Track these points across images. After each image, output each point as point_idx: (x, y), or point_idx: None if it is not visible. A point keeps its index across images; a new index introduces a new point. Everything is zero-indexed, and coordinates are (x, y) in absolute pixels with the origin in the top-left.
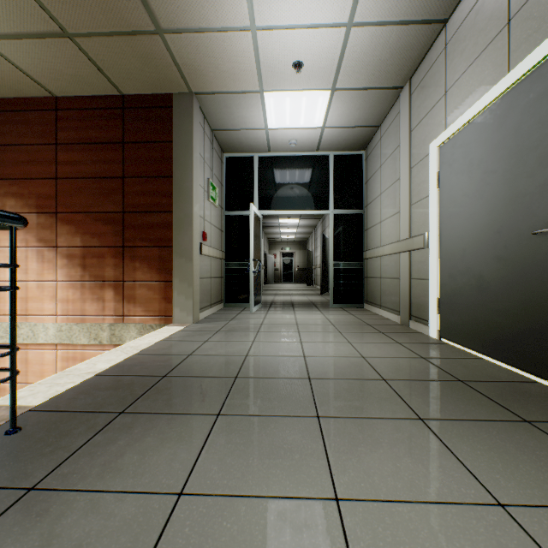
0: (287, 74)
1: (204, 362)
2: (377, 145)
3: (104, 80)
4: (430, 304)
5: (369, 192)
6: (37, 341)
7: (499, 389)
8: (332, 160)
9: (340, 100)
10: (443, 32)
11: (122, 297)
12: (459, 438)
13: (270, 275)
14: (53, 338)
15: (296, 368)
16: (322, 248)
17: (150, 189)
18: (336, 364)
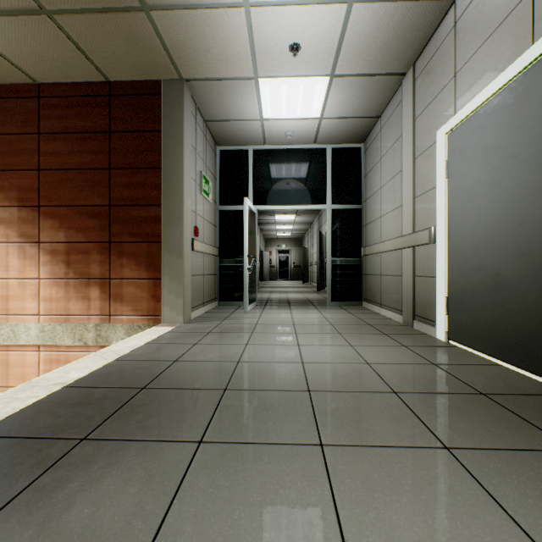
0: (283, 59)
1: (190, 370)
2: (376, 137)
3: (88, 65)
4: (437, 303)
5: (368, 186)
6: (18, 342)
7: (530, 404)
8: (330, 153)
9: (339, 88)
10: (452, 10)
11: (108, 296)
12: (500, 478)
13: (266, 272)
14: (35, 339)
15: (294, 377)
16: (318, 245)
17: (138, 181)
18: (339, 372)
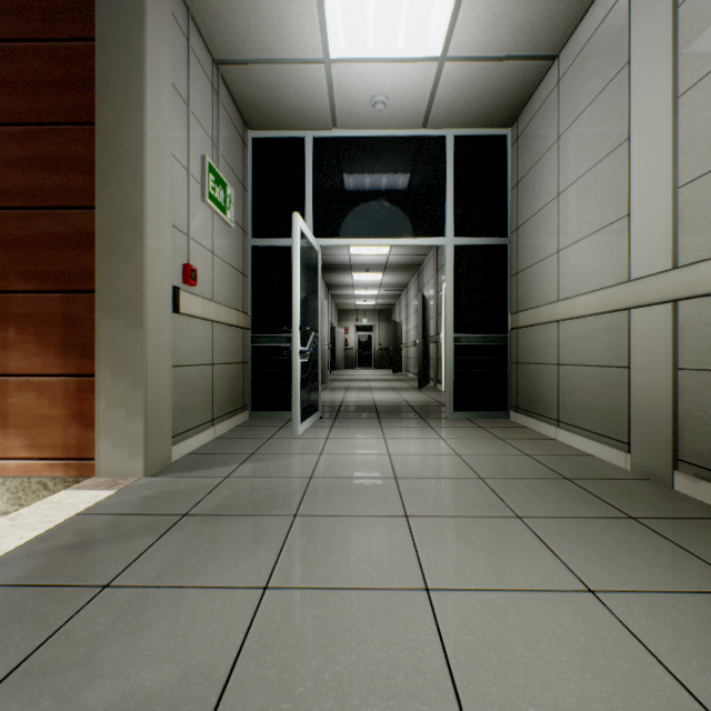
0: None
1: None
2: (547, 102)
3: None
4: None
5: (524, 200)
6: None
7: None
8: (451, 145)
9: None
10: None
11: None
12: None
13: (339, 357)
14: None
15: None
16: (421, 315)
17: (42, 153)
18: None
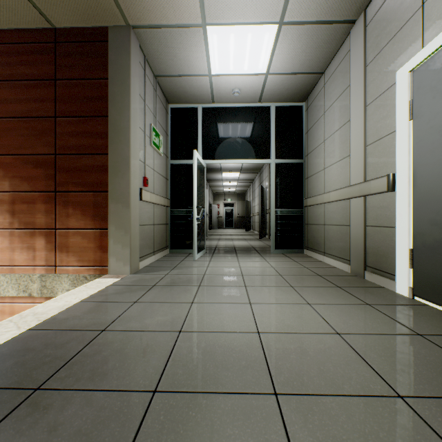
0: (232, 0)
1: (116, 348)
2: (319, 93)
3: (29, 7)
4: (397, 255)
5: (310, 141)
6: None
7: None
8: (274, 111)
9: (287, 38)
10: None
11: (53, 246)
12: None
13: (214, 222)
14: None
15: (251, 363)
16: (261, 198)
17: (84, 130)
18: (307, 351)
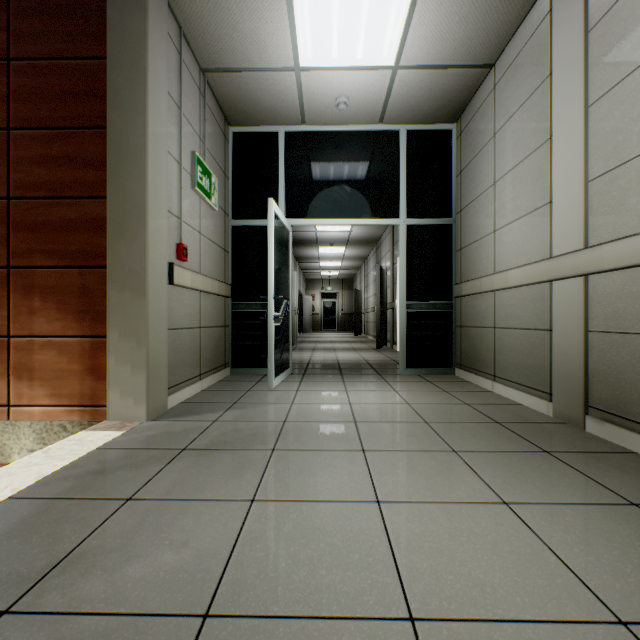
0: None
1: None
2: (485, 103)
3: None
4: None
5: (466, 187)
6: None
7: None
8: (404, 138)
9: None
10: None
11: (5, 368)
12: None
13: (307, 321)
14: None
15: None
16: (379, 284)
17: (61, 152)
18: None
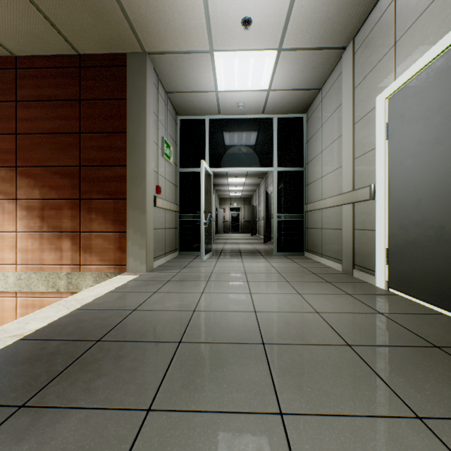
0: (236, 32)
1: (147, 320)
2: (318, 107)
3: (59, 38)
4: (376, 254)
5: (310, 150)
6: None
7: None
8: (276, 122)
9: (285, 61)
10: None
11: (78, 247)
12: None
13: (220, 226)
14: (13, 286)
15: (247, 328)
16: (265, 203)
17: (105, 144)
18: (291, 322)
